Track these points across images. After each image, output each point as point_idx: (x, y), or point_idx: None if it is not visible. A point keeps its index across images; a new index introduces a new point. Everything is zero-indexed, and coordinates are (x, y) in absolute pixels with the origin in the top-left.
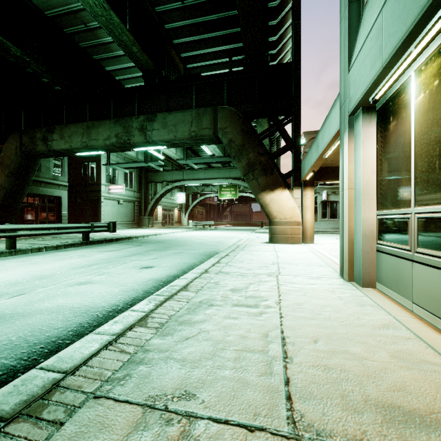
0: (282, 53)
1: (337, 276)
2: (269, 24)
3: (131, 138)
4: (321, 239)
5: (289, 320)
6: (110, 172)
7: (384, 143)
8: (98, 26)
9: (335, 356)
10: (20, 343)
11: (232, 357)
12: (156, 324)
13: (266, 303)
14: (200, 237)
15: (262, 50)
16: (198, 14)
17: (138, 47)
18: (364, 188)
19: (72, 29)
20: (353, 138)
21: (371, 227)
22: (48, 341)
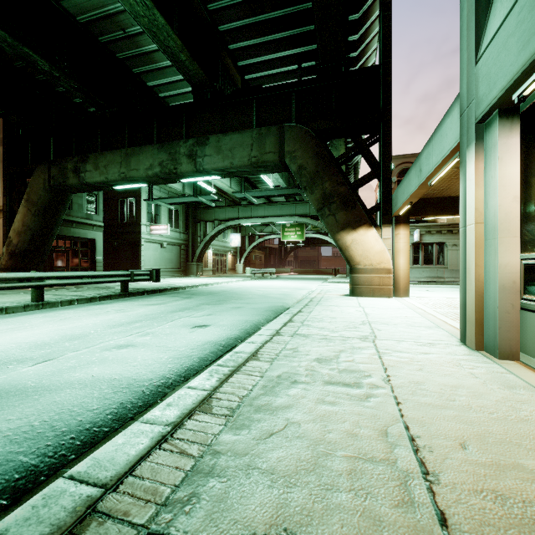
0: (365, 56)
1: (456, 342)
2: (349, 19)
3: (178, 167)
4: (416, 291)
5: (412, 409)
6: (152, 210)
7: (534, 158)
8: (138, 32)
9: (504, 474)
10: (44, 431)
11: (344, 470)
12: (223, 409)
13: (370, 381)
14: (260, 288)
15: (341, 51)
16: (260, 11)
17: (186, 54)
18: (501, 222)
19: (108, 37)
20: (482, 154)
21: (513, 275)
22: (80, 429)
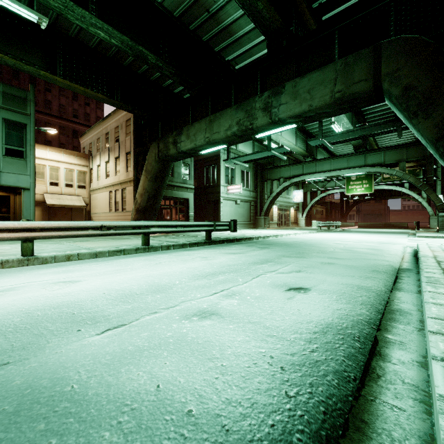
0: None
1: None
2: None
3: (254, 122)
4: None
5: None
6: (228, 173)
7: None
8: (219, 7)
9: None
10: None
11: None
12: None
13: None
14: (335, 240)
15: None
16: None
17: None
18: None
19: (196, 24)
20: None
21: None
22: None
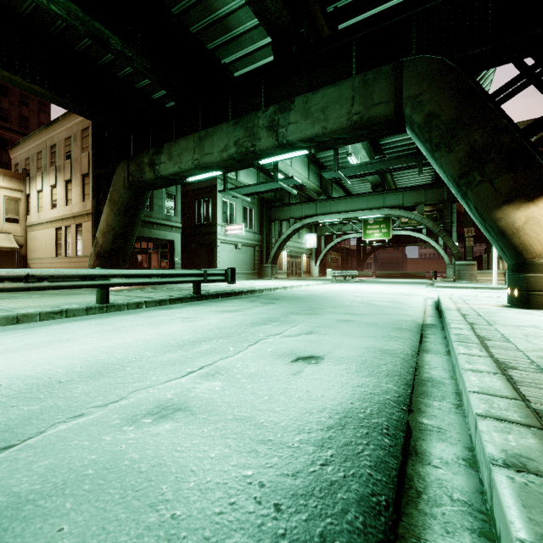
0: None
1: None
2: None
3: (257, 143)
4: None
5: None
6: (227, 209)
7: None
8: None
9: None
10: None
11: None
12: None
13: None
14: (352, 292)
15: None
16: None
17: None
18: None
19: (180, 7)
20: None
21: None
22: None
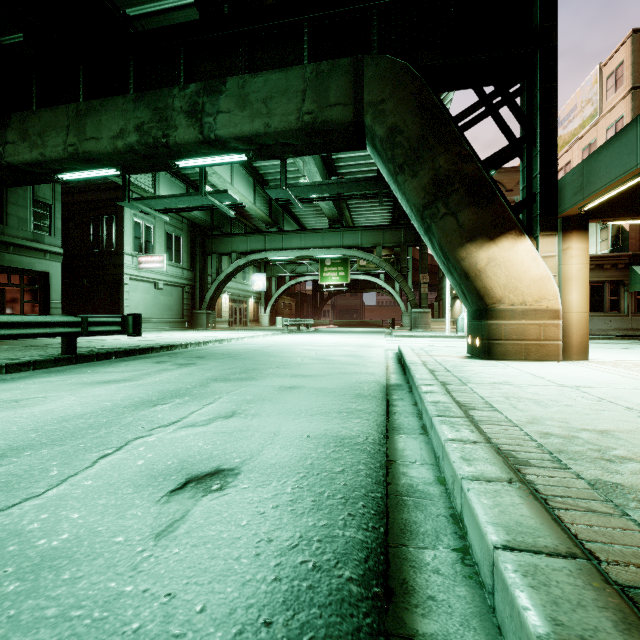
0: None
1: None
2: None
3: (171, 133)
4: None
5: None
6: (141, 234)
7: None
8: None
9: None
10: None
11: None
12: None
13: None
14: (306, 345)
15: None
16: None
17: None
18: None
19: None
20: None
21: None
22: None
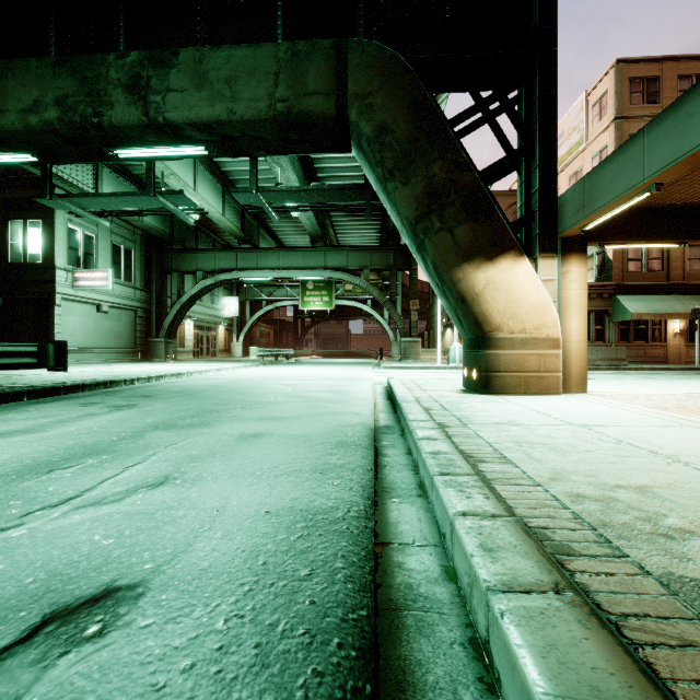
0: None
1: None
2: None
3: (105, 112)
4: None
5: None
6: (78, 244)
7: None
8: None
9: None
10: None
11: None
12: None
13: None
14: (282, 379)
15: None
16: None
17: None
18: None
19: None
20: None
21: None
22: None
